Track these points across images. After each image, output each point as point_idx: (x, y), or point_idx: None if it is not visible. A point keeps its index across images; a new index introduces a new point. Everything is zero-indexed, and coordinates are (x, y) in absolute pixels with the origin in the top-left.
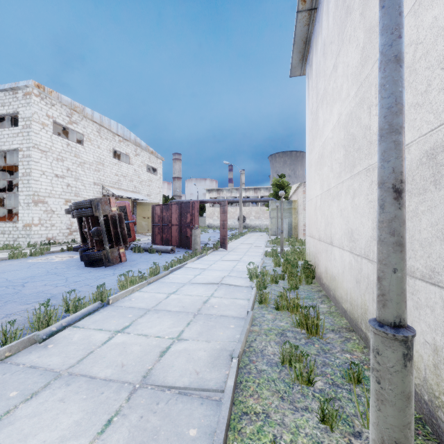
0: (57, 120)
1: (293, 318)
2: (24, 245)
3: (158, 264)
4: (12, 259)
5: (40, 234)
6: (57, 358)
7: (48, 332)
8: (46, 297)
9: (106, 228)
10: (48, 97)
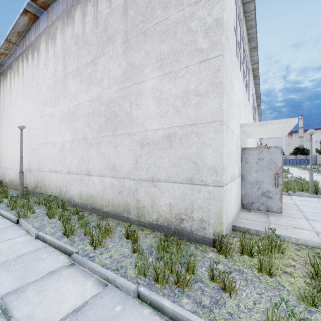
0: None
1: None
2: None
3: None
4: None
5: None
6: None
7: None
8: None
9: None
10: None
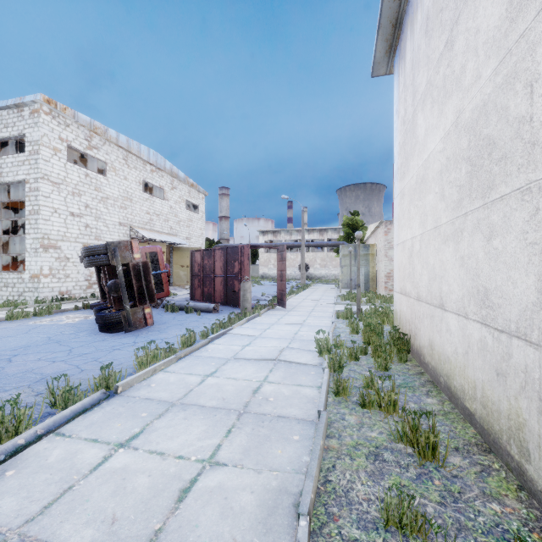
0: (72, 144)
1: (390, 424)
2: (31, 302)
3: (193, 331)
4: (10, 320)
5: (51, 288)
6: (11, 500)
7: (9, 448)
8: (34, 379)
9: (127, 281)
10: (61, 115)
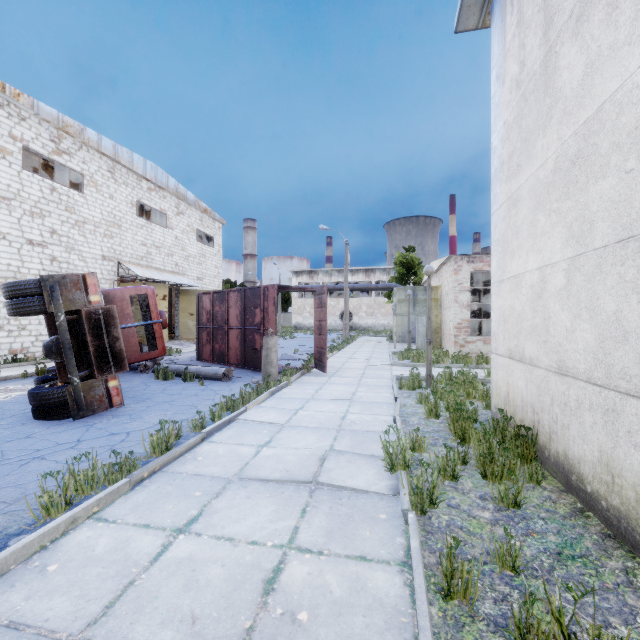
0: (31, 145)
1: None
2: None
3: (173, 424)
4: None
5: None
6: None
7: None
8: None
9: (79, 338)
10: (12, 104)
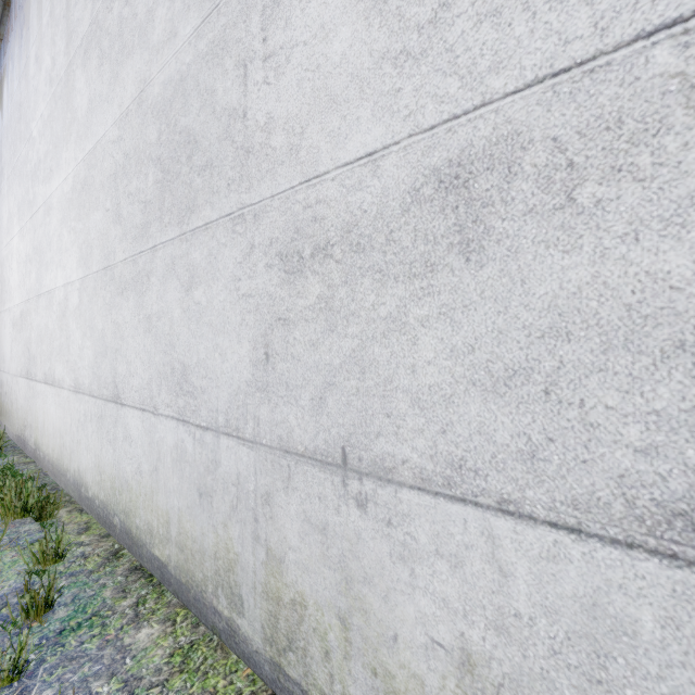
0: None
1: None
2: None
3: None
4: None
5: None
6: None
7: None
8: None
9: None
10: None
